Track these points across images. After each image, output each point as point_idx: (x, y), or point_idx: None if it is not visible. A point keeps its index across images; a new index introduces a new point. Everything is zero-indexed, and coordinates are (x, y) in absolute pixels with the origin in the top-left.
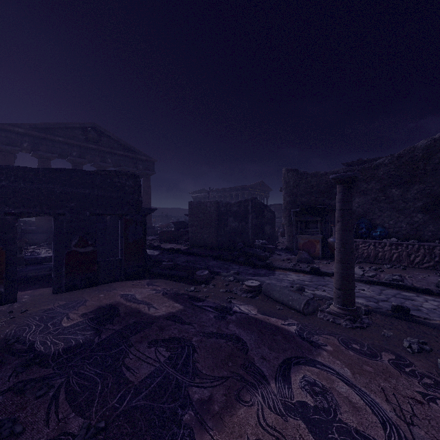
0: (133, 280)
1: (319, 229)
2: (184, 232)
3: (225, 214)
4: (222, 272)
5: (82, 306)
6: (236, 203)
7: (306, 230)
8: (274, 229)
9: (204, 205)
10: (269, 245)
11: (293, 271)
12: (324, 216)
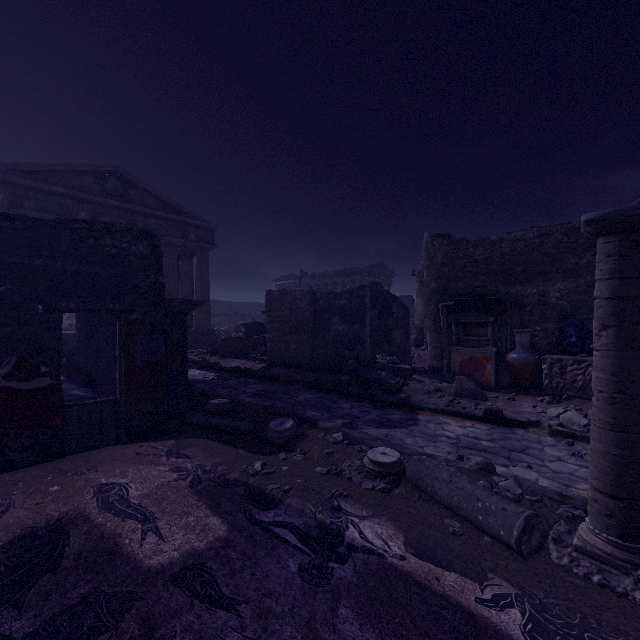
0: (144, 440)
1: (490, 338)
2: (260, 339)
3: (325, 311)
4: (320, 420)
5: None
6: (345, 293)
7: (466, 339)
8: (408, 337)
9: (291, 297)
10: (402, 365)
11: (452, 416)
12: (499, 314)
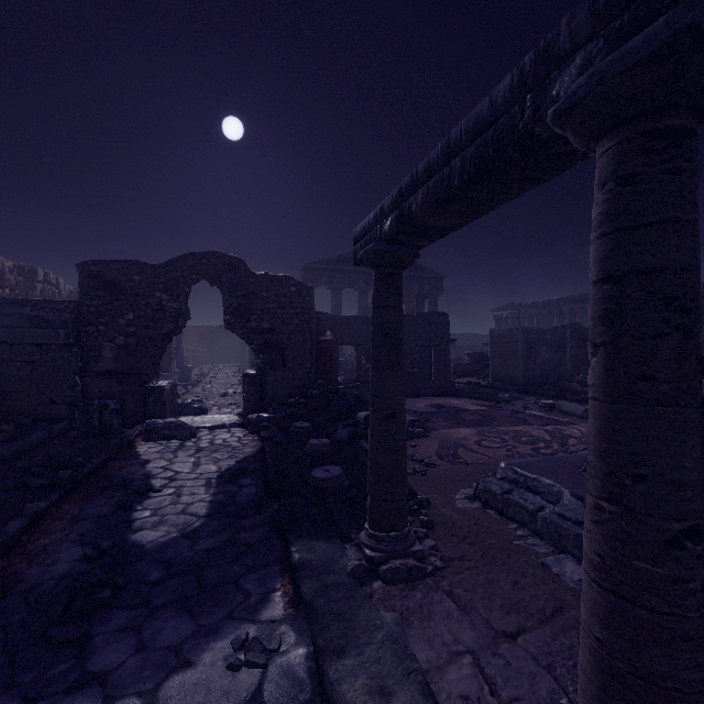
0: (444, 397)
1: None
2: (483, 365)
3: (535, 344)
4: (524, 398)
5: (421, 403)
6: (551, 330)
7: None
8: None
9: (509, 333)
10: None
11: None
12: None
